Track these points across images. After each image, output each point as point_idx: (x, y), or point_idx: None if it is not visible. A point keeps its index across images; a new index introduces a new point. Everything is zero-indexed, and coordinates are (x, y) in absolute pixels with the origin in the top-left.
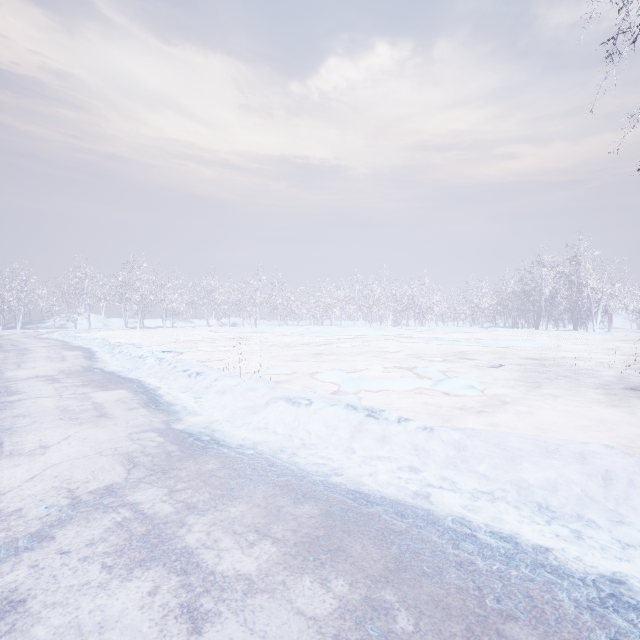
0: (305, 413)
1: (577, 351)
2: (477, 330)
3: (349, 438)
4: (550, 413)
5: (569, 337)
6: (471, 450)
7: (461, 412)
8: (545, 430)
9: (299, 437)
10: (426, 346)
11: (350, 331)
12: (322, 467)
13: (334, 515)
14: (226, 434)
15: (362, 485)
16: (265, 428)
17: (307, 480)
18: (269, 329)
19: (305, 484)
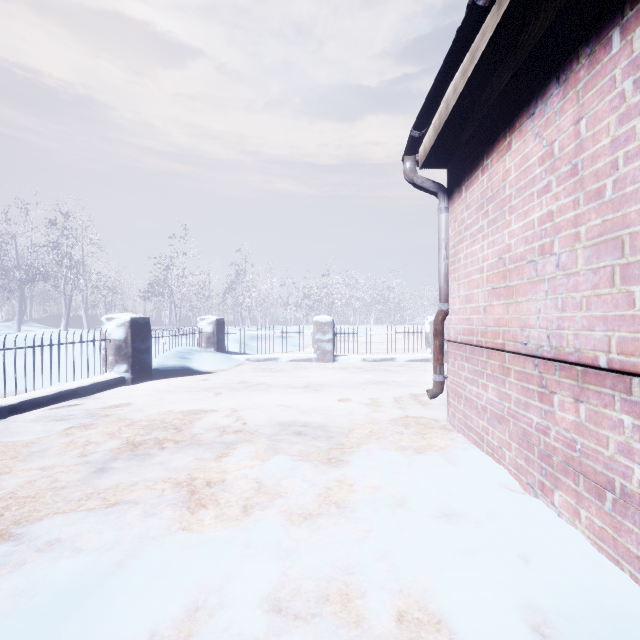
0: None
1: None
2: None
3: None
4: None
5: None
6: None
7: None
8: None
9: None
10: None
11: None
12: None
13: None
14: None
15: None
16: None
17: None
18: None
19: None
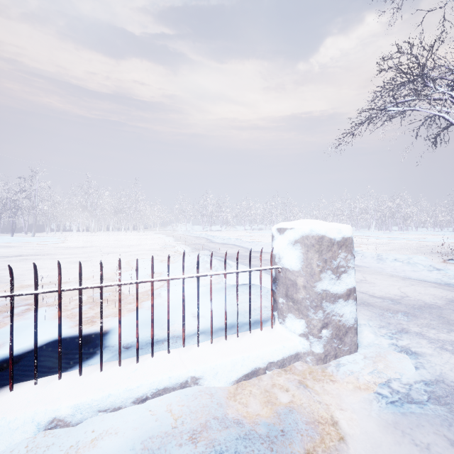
0: None
1: None
2: (447, 233)
3: None
4: None
5: None
6: None
7: None
8: None
9: None
10: (375, 241)
11: None
12: None
13: None
14: (263, 251)
15: None
16: None
17: None
18: None
19: None
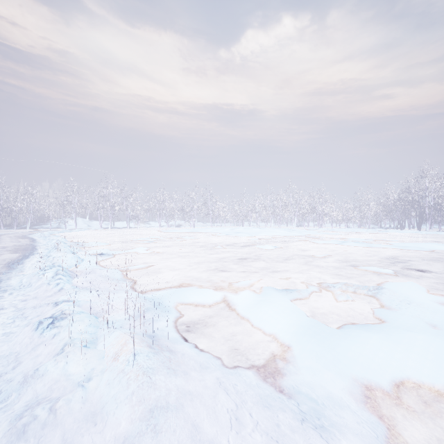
0: None
1: None
2: (370, 231)
3: None
4: None
5: None
6: None
7: None
8: None
9: None
10: (343, 248)
11: (267, 232)
12: None
13: None
14: None
15: None
16: None
17: None
18: (203, 229)
19: None
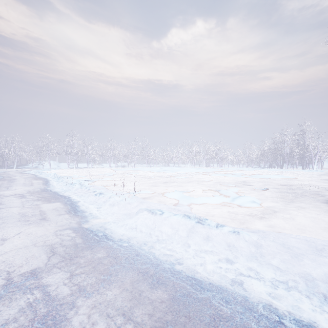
0: (159, 219)
1: (307, 181)
2: (250, 169)
3: (186, 236)
4: (302, 218)
5: (300, 173)
6: (266, 248)
7: (249, 217)
8: (302, 229)
9: (155, 235)
10: (224, 178)
11: (183, 170)
12: (169, 257)
13: (178, 300)
14: (112, 231)
15: (196, 273)
16: (135, 228)
17: (160, 268)
18: (141, 168)
19: (158, 271)
